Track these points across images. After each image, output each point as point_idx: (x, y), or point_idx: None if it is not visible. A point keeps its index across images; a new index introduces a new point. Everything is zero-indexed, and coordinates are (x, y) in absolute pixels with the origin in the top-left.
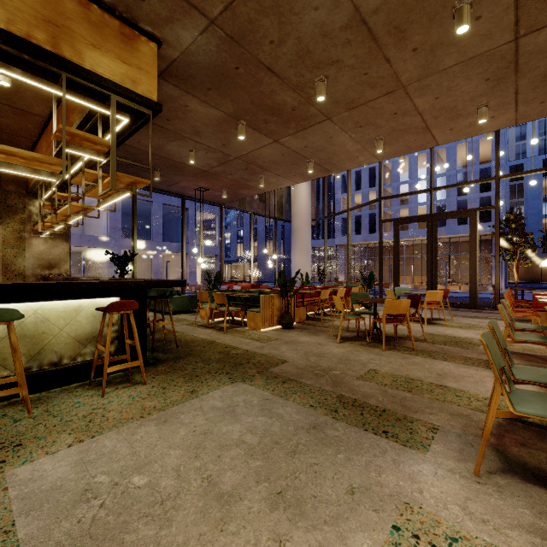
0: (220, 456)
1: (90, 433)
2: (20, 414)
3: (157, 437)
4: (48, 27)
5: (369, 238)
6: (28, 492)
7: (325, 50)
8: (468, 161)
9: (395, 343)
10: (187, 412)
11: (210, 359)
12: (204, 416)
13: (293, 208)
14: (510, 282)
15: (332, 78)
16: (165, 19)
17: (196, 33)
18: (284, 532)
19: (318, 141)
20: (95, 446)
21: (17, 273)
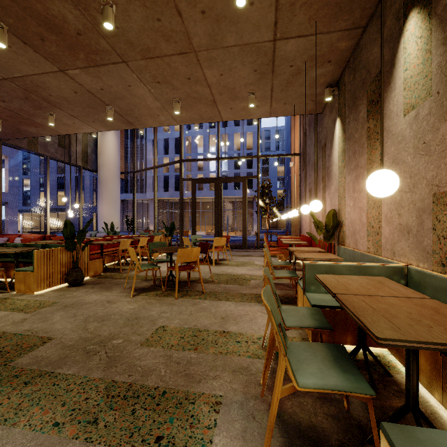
0: None
1: None
2: None
3: None
4: None
5: (175, 194)
6: None
7: None
8: (241, 146)
9: (188, 288)
10: None
11: None
12: None
13: (100, 158)
14: (262, 229)
15: (122, 8)
16: None
17: None
18: None
19: (116, 86)
20: None
21: None
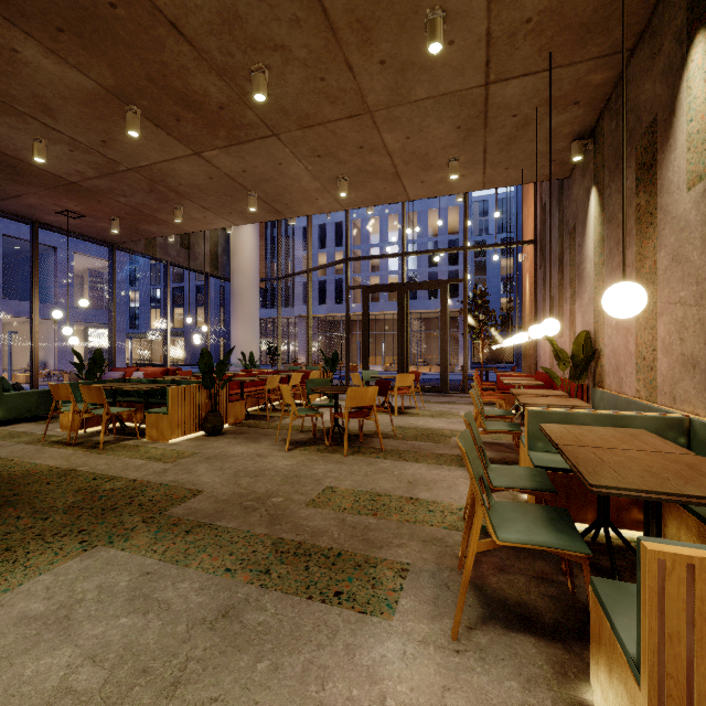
0: None
1: None
2: None
3: None
4: None
5: (336, 309)
6: None
7: (263, 23)
8: (439, 230)
9: (360, 443)
10: None
11: (53, 507)
12: None
13: (234, 261)
14: (475, 362)
15: (276, 71)
16: None
17: None
18: None
19: (262, 166)
20: None
21: None
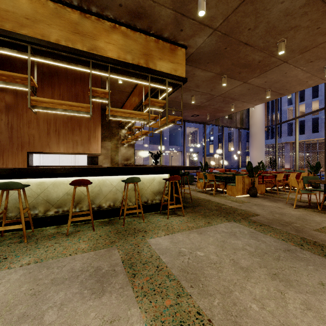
0: (235, 252)
1: (170, 232)
2: (139, 220)
3: (200, 239)
4: (144, 57)
5: (312, 136)
6: (158, 248)
7: (286, 23)
8: None
9: None
10: (210, 231)
11: (211, 208)
12: (219, 234)
13: (251, 120)
14: None
15: (290, 37)
16: (190, 36)
17: (205, 38)
18: (282, 289)
19: (275, 77)
20: (175, 237)
21: (115, 162)
